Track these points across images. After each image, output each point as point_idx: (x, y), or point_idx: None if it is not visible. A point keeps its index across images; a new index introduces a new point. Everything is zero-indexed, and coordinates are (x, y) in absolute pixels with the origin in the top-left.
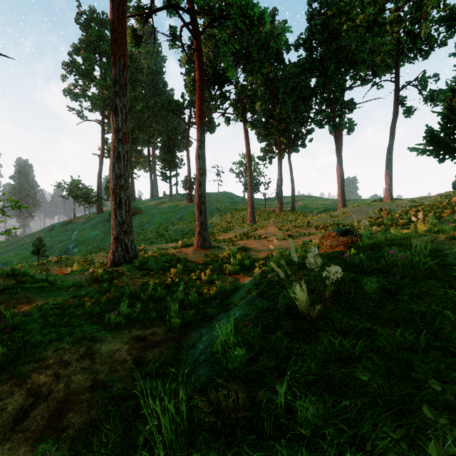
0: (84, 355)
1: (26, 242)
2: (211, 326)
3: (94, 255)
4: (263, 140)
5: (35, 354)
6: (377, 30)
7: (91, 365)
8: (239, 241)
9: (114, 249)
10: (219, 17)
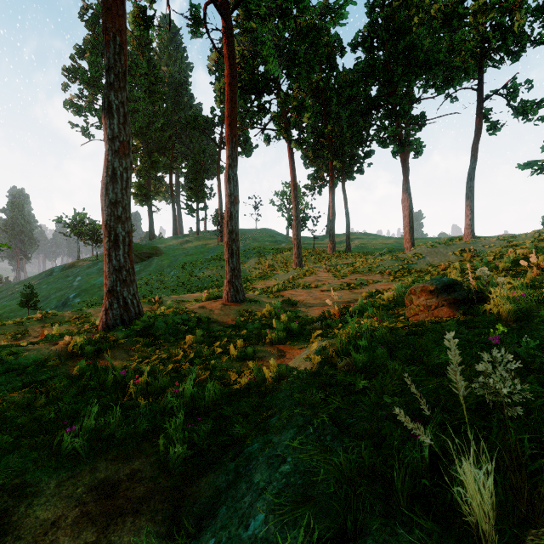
0: None
1: (17, 290)
2: (238, 473)
3: (92, 310)
4: (312, 164)
5: None
6: (456, 24)
7: None
8: (283, 291)
9: (107, 306)
10: None
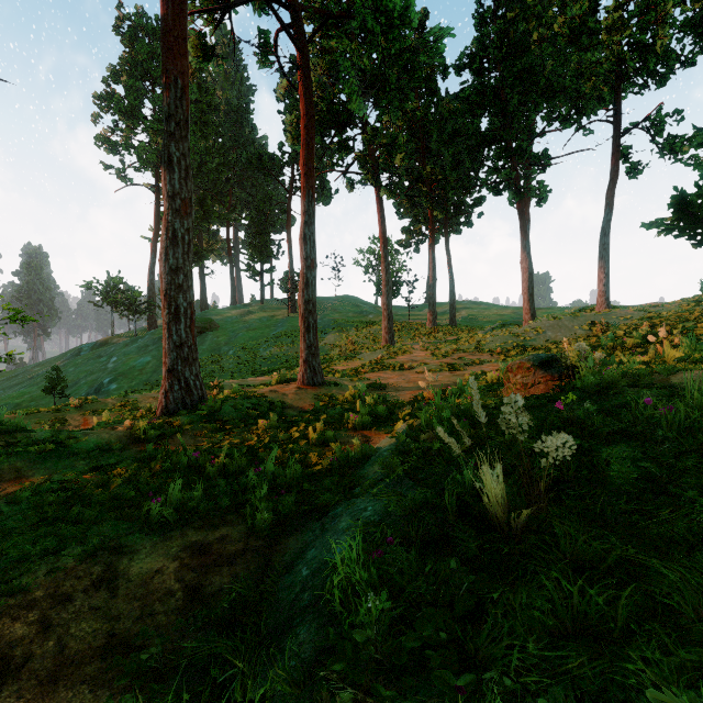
0: (99, 582)
1: (37, 374)
2: (324, 529)
3: (139, 396)
4: (407, 214)
5: (12, 579)
6: (586, 42)
7: (109, 602)
8: (369, 373)
9: (167, 388)
10: (338, 14)
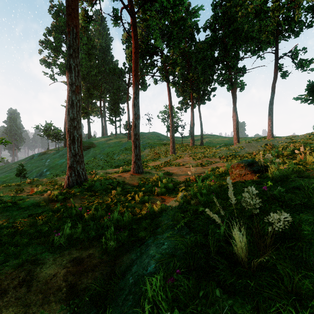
0: (22, 282)
1: (14, 167)
2: (142, 252)
3: (58, 178)
4: (181, 95)
5: None
6: (262, 16)
7: (26, 295)
8: (164, 167)
9: (69, 175)
10: (150, 0)
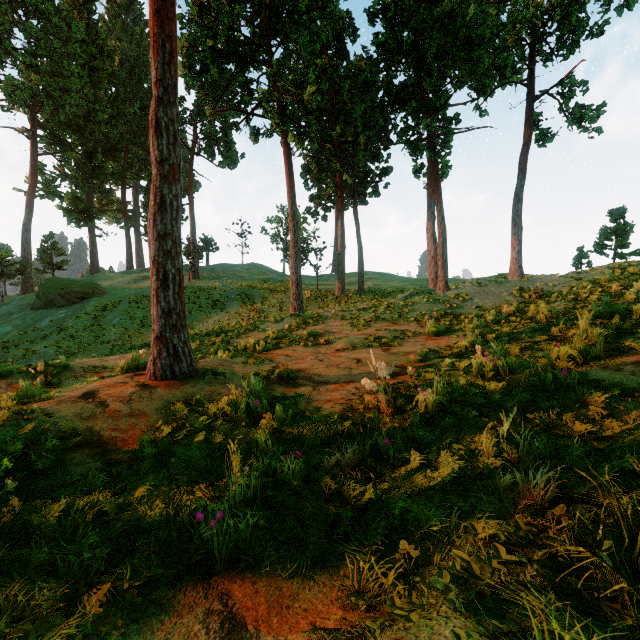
0: None
1: None
2: None
3: None
4: (315, 180)
5: None
6: None
7: None
8: (273, 349)
9: None
10: None
